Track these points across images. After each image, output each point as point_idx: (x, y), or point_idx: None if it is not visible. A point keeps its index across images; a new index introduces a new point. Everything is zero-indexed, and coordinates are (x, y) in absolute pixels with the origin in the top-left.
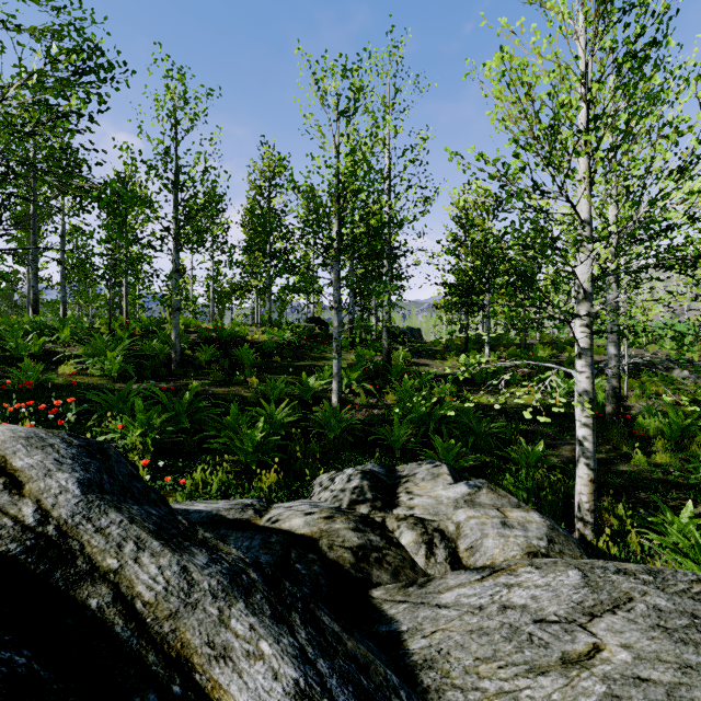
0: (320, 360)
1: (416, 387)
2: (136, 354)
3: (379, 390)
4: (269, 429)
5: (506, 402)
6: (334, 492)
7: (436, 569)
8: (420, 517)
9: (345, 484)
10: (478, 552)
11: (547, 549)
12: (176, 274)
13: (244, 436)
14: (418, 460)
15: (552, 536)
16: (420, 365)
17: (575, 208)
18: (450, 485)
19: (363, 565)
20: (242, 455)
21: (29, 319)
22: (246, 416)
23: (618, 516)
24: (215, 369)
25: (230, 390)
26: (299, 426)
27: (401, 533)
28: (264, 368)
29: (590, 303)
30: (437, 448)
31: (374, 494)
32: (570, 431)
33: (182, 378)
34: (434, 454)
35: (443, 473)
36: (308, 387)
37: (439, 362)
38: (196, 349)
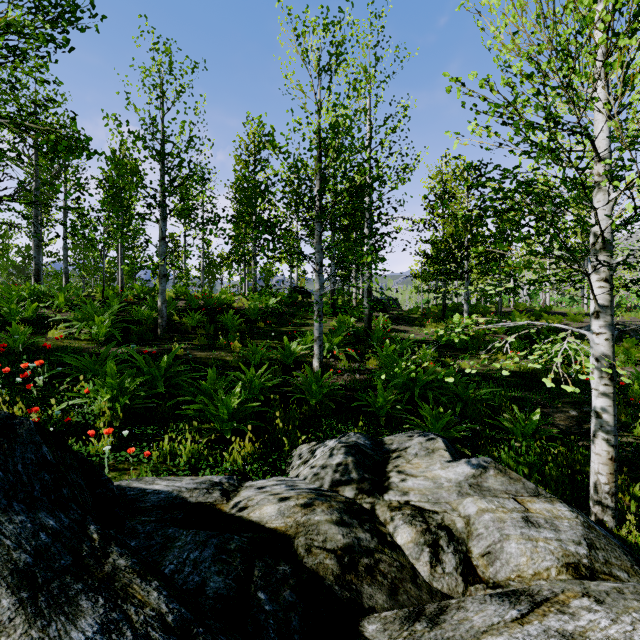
0: (302, 326)
1: (398, 352)
2: (125, 319)
3: (360, 355)
4: (247, 395)
5: (500, 368)
6: (314, 468)
7: (444, 581)
8: (417, 506)
9: (327, 460)
10: (498, 560)
11: (589, 558)
12: (163, 241)
13: (220, 402)
14: (405, 429)
15: (591, 538)
16: (399, 331)
17: (594, 143)
18: (449, 464)
19: (350, 578)
20: (217, 422)
21: (30, 287)
22: (225, 381)
23: (634, 496)
24: (199, 334)
25: (213, 354)
26: (280, 391)
27: (396, 528)
28: (248, 333)
29: (610, 254)
30: (425, 416)
31: (360, 473)
32: (560, 398)
33: (167, 342)
34: (421, 422)
35: (438, 448)
36: (289, 351)
37: (418, 328)
38: (184, 316)
